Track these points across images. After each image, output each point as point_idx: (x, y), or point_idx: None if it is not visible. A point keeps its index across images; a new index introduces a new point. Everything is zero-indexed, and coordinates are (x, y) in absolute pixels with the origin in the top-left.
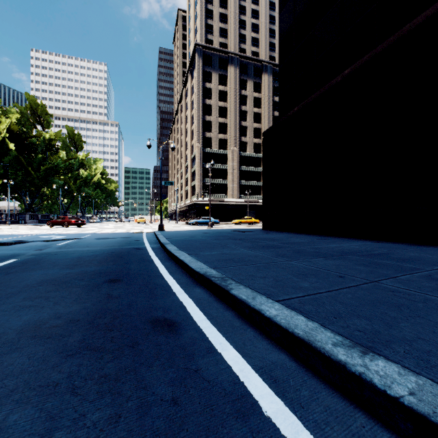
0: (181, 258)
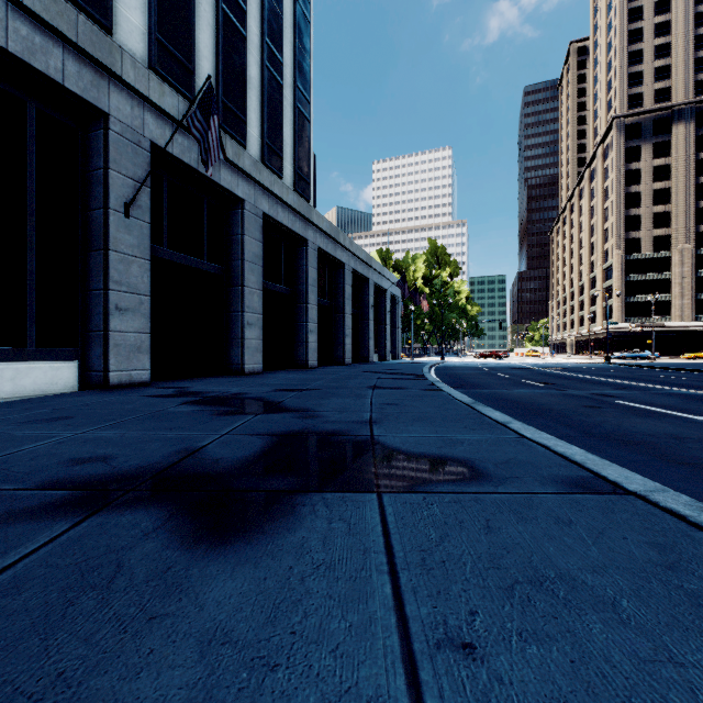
0: (664, 367)
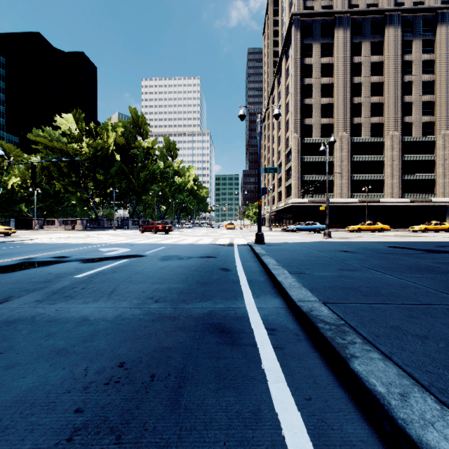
0: None
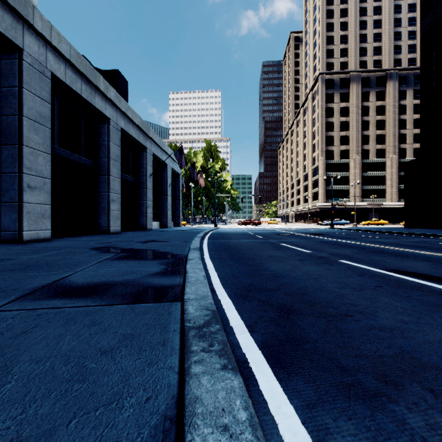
0: (396, 232)
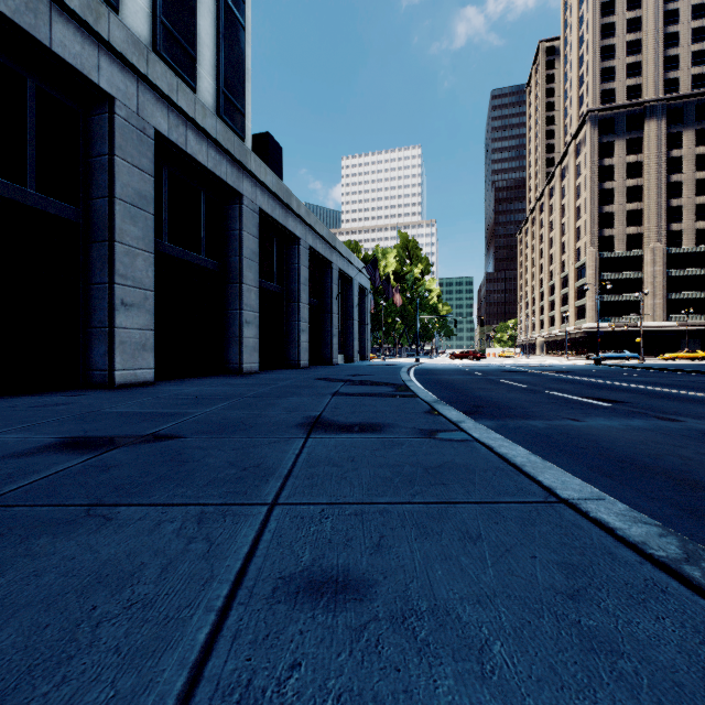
0: (684, 369)
